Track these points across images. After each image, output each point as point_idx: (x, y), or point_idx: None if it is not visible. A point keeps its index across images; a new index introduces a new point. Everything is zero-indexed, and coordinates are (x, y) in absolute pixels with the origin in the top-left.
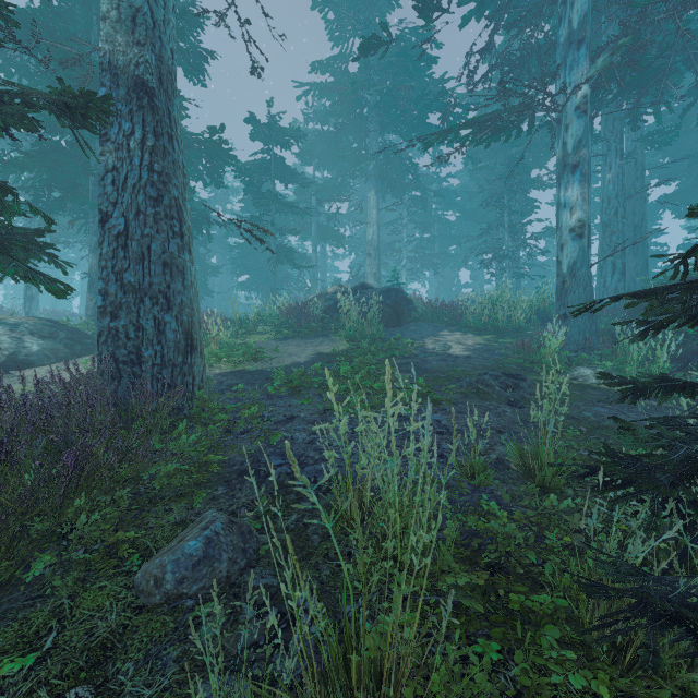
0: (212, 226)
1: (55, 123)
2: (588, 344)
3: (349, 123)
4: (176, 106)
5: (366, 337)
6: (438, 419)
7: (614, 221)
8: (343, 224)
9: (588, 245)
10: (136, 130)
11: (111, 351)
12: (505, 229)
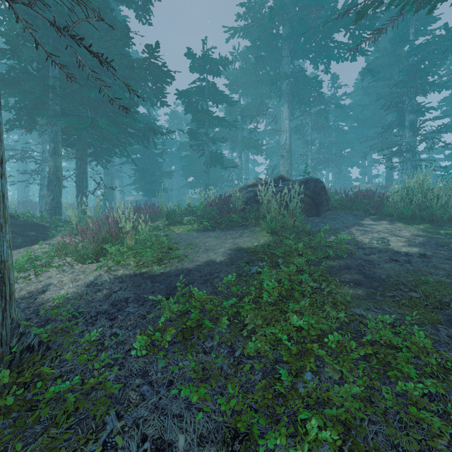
0: (171, 145)
1: (8, 42)
2: None
3: (266, 55)
4: None
5: (289, 229)
6: None
7: None
8: (260, 138)
9: None
10: None
11: None
12: (406, 127)
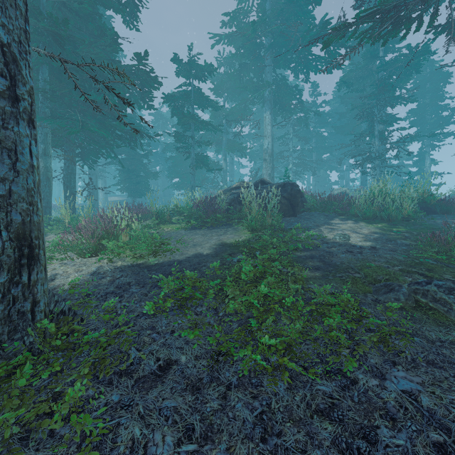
0: (156, 146)
1: None
2: None
3: (250, 63)
4: None
5: (267, 227)
6: (410, 390)
7: None
8: (245, 141)
9: None
10: None
11: None
12: (375, 136)
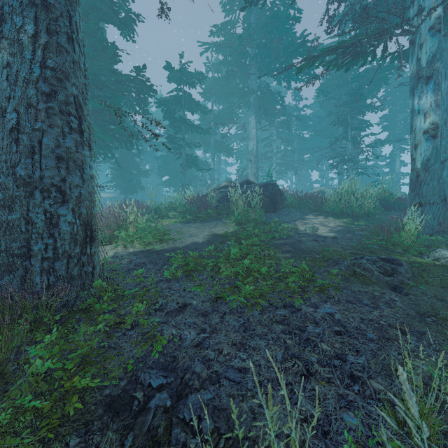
0: (146, 144)
1: None
2: (442, 228)
3: (236, 70)
4: (78, 13)
5: (251, 221)
6: (331, 312)
7: (443, 130)
8: (232, 141)
9: (440, 144)
10: (30, 26)
11: (3, 245)
12: (349, 140)
